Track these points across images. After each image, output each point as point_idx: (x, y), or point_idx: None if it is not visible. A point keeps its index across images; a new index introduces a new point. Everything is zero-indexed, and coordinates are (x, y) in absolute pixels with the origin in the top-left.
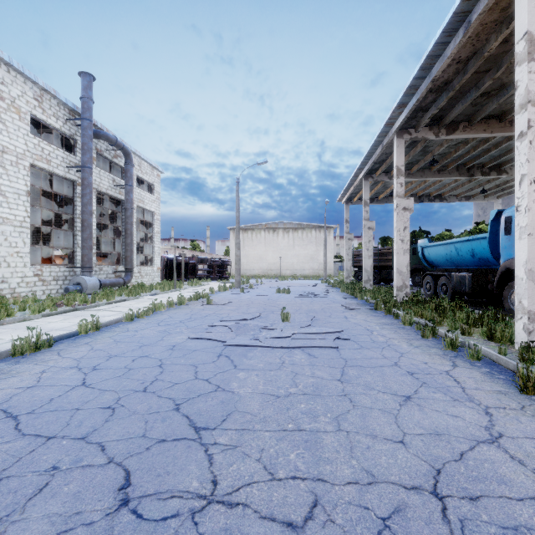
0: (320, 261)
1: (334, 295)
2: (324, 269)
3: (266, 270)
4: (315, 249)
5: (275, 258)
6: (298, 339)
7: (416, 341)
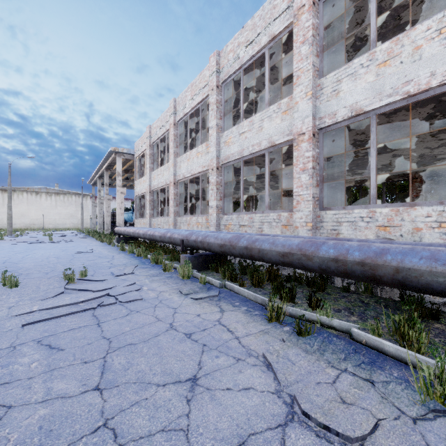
0: (79, 218)
1: (80, 235)
2: (82, 223)
3: (29, 224)
4: (75, 209)
5: (38, 215)
6: (56, 242)
7: (94, 241)
